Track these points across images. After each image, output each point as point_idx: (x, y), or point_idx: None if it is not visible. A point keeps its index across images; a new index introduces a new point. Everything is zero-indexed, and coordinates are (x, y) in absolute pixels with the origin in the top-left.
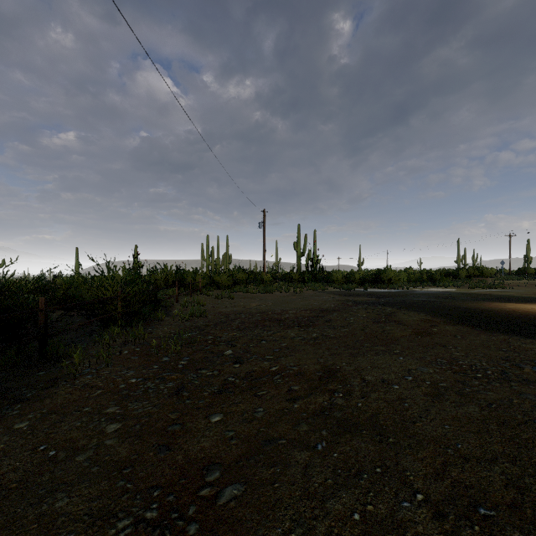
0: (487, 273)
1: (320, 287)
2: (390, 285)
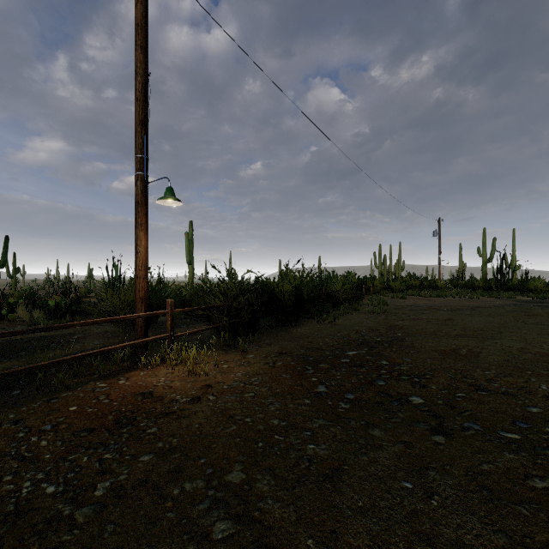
0: None
1: (505, 295)
2: None
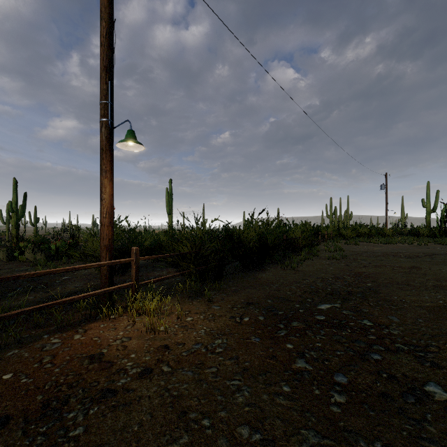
0: None
1: None
2: None
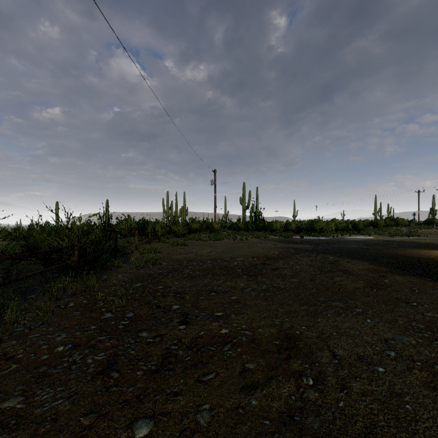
0: (402, 223)
1: (262, 235)
2: (322, 233)
